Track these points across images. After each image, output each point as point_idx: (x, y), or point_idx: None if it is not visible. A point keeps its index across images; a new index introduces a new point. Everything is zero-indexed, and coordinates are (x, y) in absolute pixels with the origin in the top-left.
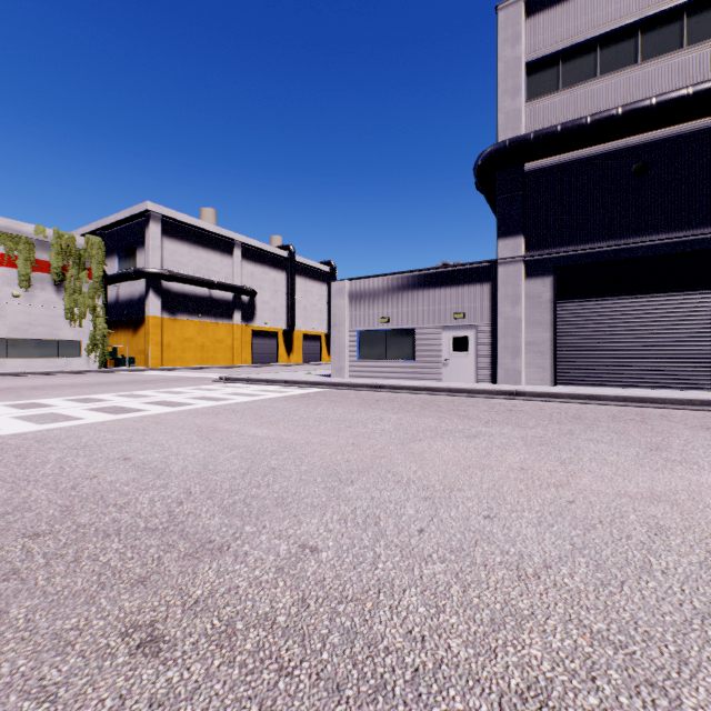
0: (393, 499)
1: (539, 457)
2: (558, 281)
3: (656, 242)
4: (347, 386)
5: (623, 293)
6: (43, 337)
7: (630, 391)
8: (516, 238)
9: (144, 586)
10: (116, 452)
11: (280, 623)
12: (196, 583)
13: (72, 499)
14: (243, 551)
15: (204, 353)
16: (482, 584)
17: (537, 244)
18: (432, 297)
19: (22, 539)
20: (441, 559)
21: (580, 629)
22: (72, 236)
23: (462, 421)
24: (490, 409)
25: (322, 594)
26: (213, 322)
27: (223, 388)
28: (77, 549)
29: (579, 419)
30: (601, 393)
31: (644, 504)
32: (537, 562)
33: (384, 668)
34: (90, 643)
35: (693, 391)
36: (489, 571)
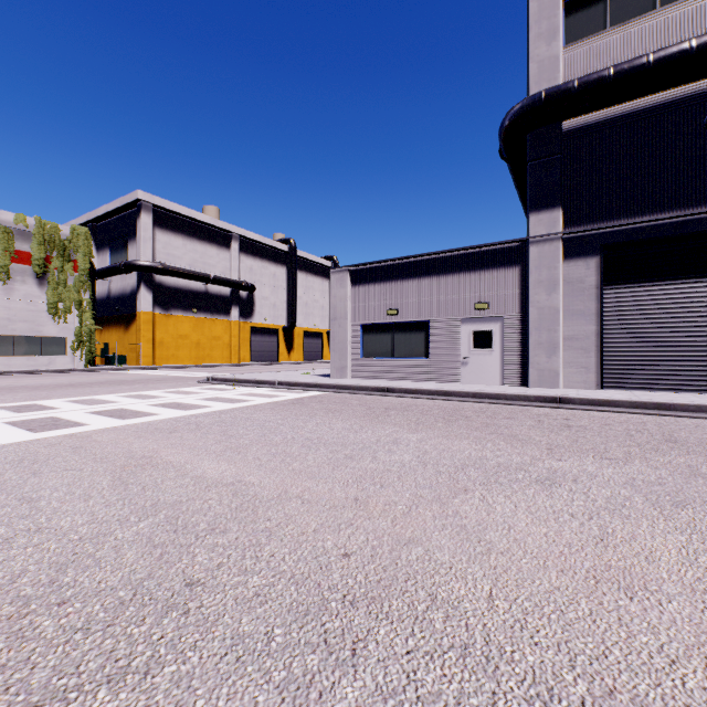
0: None
1: None
2: (604, 263)
3: None
4: (348, 388)
5: (691, 276)
6: (24, 333)
7: None
8: (552, 211)
9: None
10: None
11: None
12: None
13: None
14: None
15: (200, 351)
16: None
17: (578, 218)
18: (449, 284)
19: None
20: None
21: None
22: (56, 225)
23: (513, 447)
24: (538, 424)
25: None
26: (210, 318)
27: (205, 391)
28: None
29: (678, 443)
30: (677, 402)
31: None
32: None
33: None
34: None
35: None
36: None
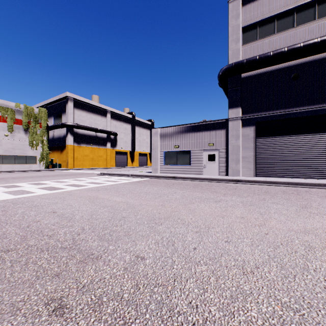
0: (181, 232)
1: (250, 211)
2: (257, 128)
3: (302, 110)
4: (159, 177)
5: (287, 134)
6: (19, 154)
7: (290, 179)
8: (237, 108)
9: (58, 277)
10: (49, 209)
11: (125, 298)
12: (84, 276)
13: (27, 232)
14: (108, 259)
15: (93, 162)
16: (225, 277)
17: (247, 111)
18: (198, 136)
19: (1, 253)
20: (205, 263)
21: (275, 301)
22: (32, 108)
23: (213, 194)
24: (226, 188)
25: (146, 282)
26: (97, 147)
27: (102, 178)
28: (27, 258)
29: (267, 193)
30: (277, 181)
31: (302, 235)
32: (252, 265)
33: (177, 323)
34: (29, 309)
35: (320, 179)
36: (228, 270)
